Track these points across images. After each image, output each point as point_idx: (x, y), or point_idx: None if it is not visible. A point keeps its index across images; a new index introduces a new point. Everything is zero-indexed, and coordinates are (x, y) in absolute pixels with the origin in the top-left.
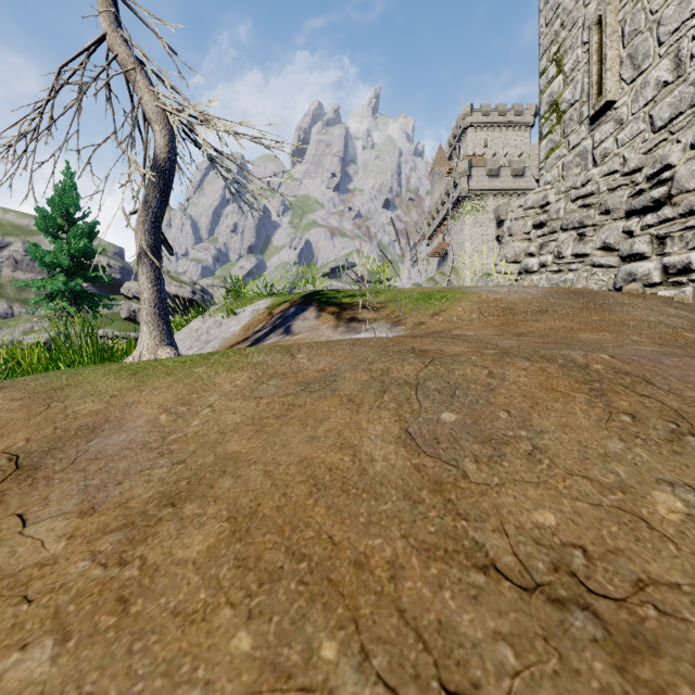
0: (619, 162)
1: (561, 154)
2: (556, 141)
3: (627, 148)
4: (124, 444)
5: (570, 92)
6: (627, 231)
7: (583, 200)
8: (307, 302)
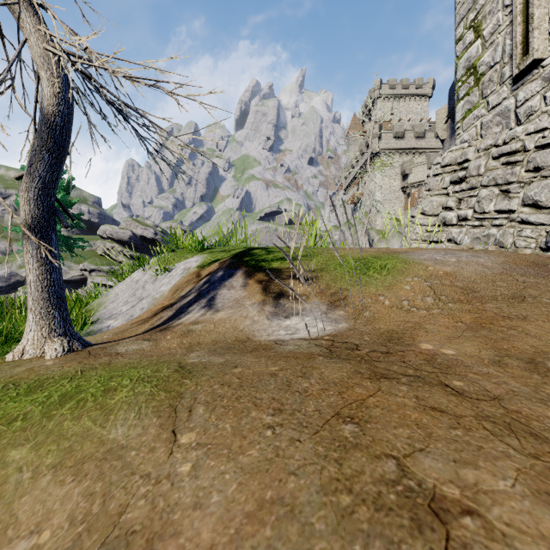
0: (548, 119)
1: (480, 114)
2: (474, 102)
3: None
4: None
5: (490, 55)
6: None
7: (506, 157)
8: (235, 265)
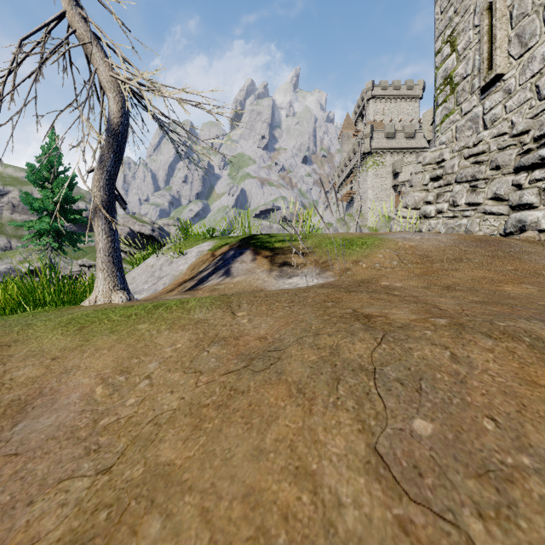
0: (508, 125)
1: (455, 119)
2: (450, 109)
3: (514, 113)
4: (51, 431)
5: (463, 68)
6: (516, 184)
7: (475, 157)
8: (244, 246)
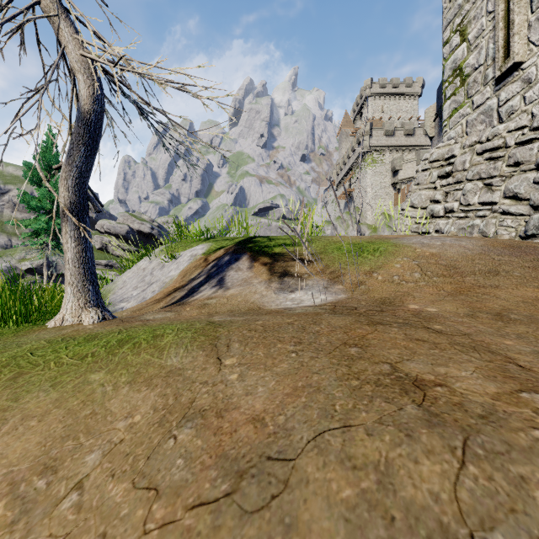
0: (527, 118)
1: (465, 113)
2: (460, 102)
3: (535, 104)
4: None
5: (474, 58)
6: (538, 182)
7: (490, 153)
8: (241, 250)
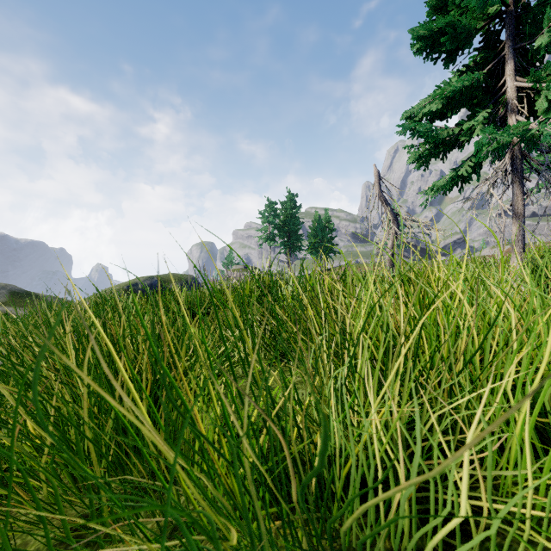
0: None
1: None
2: None
3: None
4: None
5: None
6: None
7: None
8: None
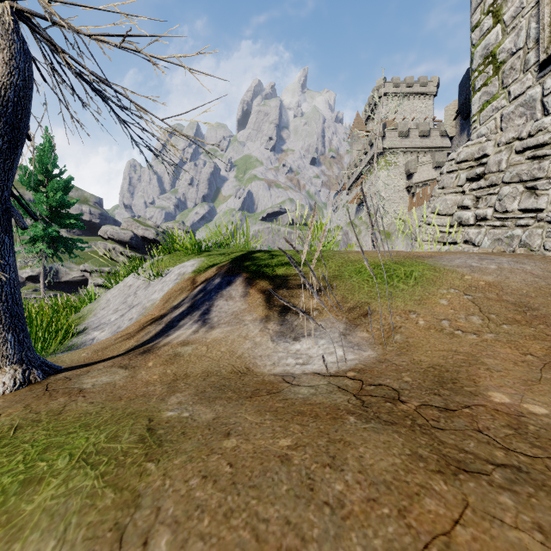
0: None
1: (500, 106)
2: (493, 93)
3: None
4: None
5: (511, 41)
6: None
7: (532, 151)
8: (235, 271)
